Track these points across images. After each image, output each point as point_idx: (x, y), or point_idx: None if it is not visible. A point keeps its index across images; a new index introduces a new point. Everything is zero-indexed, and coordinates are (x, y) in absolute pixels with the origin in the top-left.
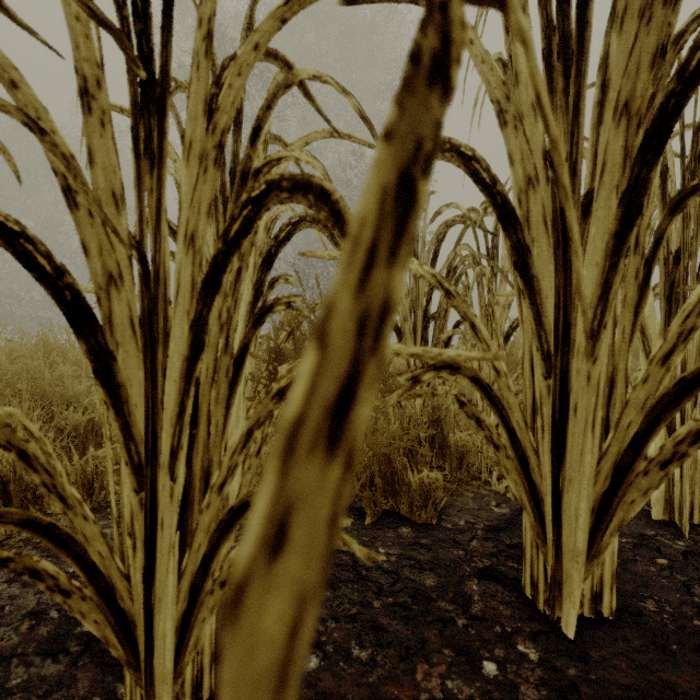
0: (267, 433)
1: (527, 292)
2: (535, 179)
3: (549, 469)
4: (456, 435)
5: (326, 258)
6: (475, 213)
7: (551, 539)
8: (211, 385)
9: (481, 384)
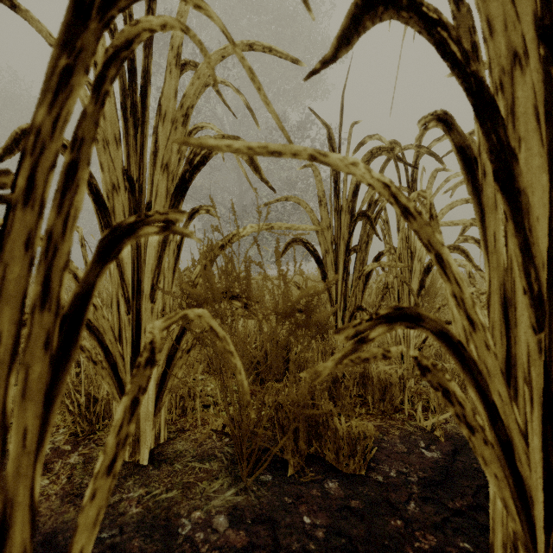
0: (127, 434)
1: (511, 212)
2: (523, 55)
3: (540, 456)
4: (379, 368)
5: (224, 151)
6: (396, 146)
7: (543, 552)
8: (9, 366)
9: (451, 341)
